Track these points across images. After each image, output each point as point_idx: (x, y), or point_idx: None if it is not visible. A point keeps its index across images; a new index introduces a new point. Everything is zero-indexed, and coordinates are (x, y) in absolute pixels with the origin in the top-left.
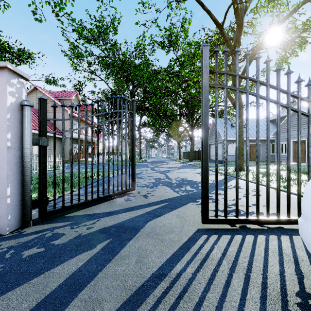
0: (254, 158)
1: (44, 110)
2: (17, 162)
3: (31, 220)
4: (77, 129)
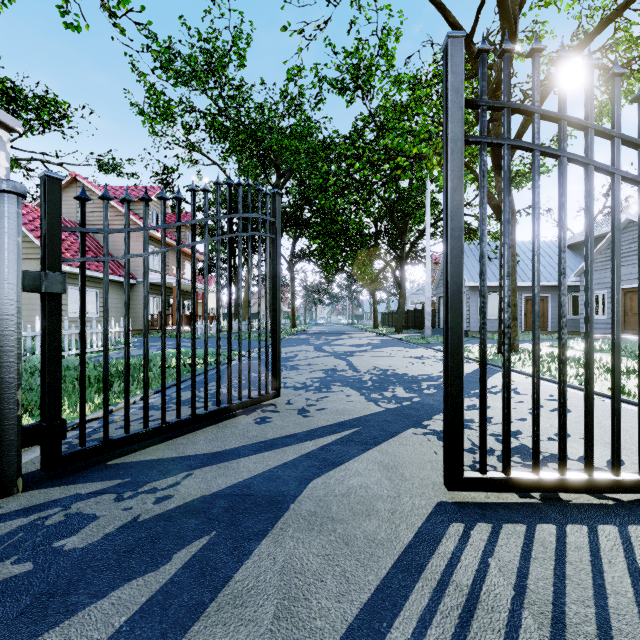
0: None
1: (56, 205)
2: None
3: (21, 478)
4: (142, 254)
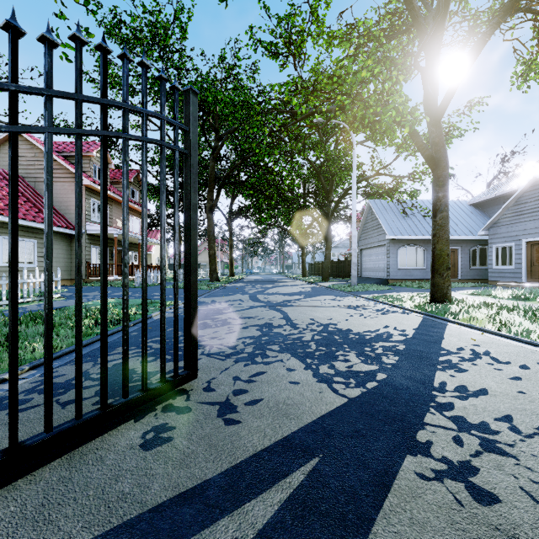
0: None
1: None
2: None
3: None
4: None
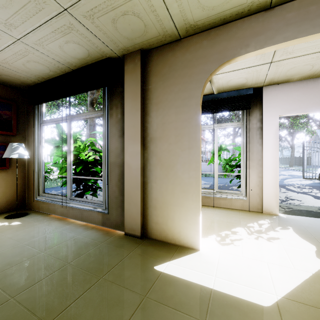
0: None
1: None
2: None
3: None
4: None
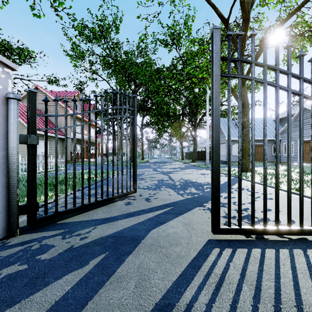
0: (259, 159)
1: (34, 104)
2: (1, 162)
3: (18, 229)
4: (73, 126)
